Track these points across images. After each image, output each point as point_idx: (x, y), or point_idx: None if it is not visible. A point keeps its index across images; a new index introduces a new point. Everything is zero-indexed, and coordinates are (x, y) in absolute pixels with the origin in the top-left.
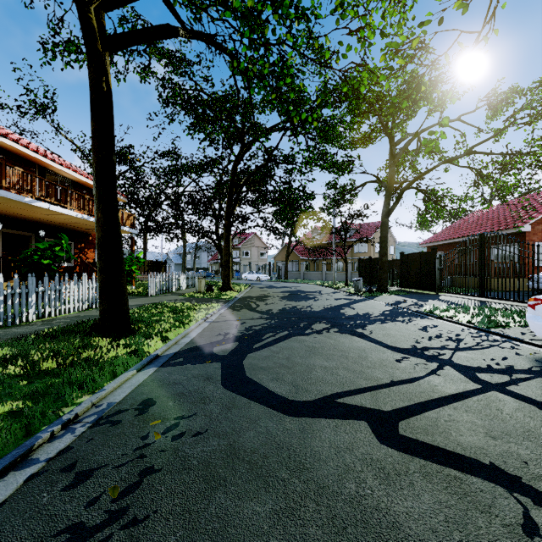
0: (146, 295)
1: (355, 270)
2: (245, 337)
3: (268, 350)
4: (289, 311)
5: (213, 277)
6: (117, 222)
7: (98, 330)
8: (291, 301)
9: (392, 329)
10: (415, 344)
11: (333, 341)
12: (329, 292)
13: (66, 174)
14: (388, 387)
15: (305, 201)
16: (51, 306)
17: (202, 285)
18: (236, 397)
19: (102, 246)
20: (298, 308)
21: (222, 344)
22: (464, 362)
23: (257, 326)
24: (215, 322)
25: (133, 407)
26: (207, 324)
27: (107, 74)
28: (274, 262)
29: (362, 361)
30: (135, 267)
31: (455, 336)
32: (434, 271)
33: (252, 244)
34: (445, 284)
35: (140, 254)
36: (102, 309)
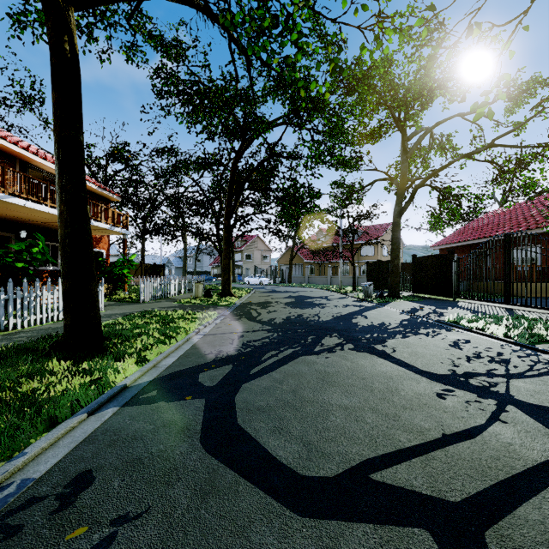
0: (137, 301)
1: (361, 274)
2: (241, 357)
3: (269, 377)
4: (294, 320)
5: (215, 281)
6: (85, 216)
7: (60, 349)
8: (296, 308)
9: (418, 346)
10: (453, 368)
11: (350, 364)
12: (336, 298)
13: (51, 169)
14: (441, 447)
15: (311, 199)
16: (16, 316)
17: (200, 291)
18: (218, 469)
19: (66, 246)
20: (304, 317)
21: (211, 367)
22: (528, 397)
23: (256, 341)
24: (208, 335)
25: (55, 492)
26: (199, 338)
27: (72, 34)
28: (278, 266)
29: (392, 396)
30: (127, 270)
31: (497, 356)
32: (451, 275)
33: (255, 247)
34: (463, 290)
35: (132, 257)
36: (65, 323)
